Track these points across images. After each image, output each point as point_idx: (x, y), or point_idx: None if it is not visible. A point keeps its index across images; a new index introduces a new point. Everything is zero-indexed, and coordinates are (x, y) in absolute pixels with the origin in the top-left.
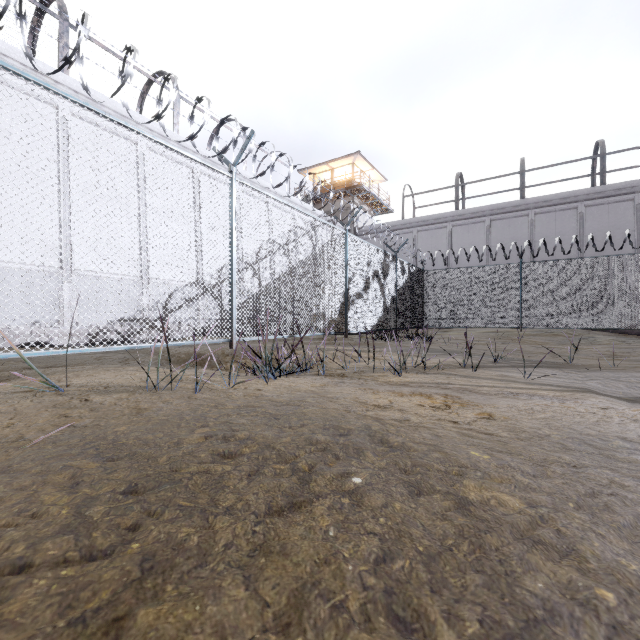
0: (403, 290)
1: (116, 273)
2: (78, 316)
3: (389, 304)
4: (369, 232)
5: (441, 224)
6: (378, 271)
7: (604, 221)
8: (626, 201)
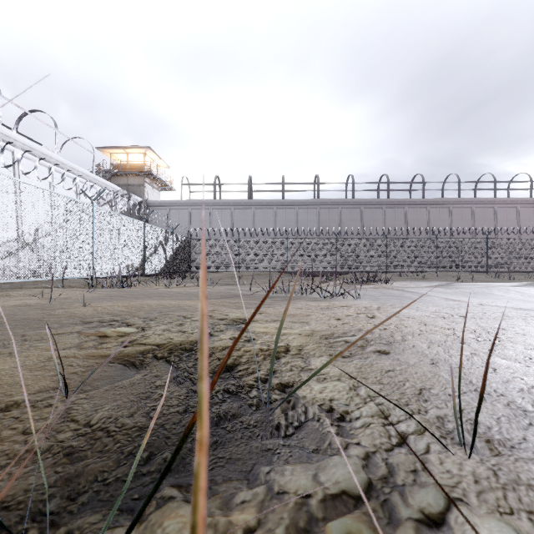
0: (178, 251)
1: None
2: None
3: (169, 259)
4: (157, 205)
5: (206, 206)
6: (162, 241)
7: (284, 217)
8: (292, 209)
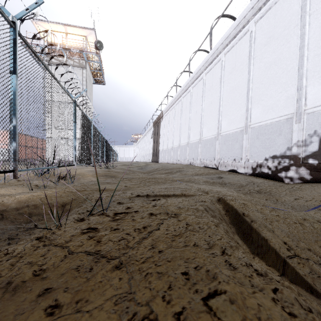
0: None
1: (274, 117)
2: (249, 155)
3: None
4: None
5: None
6: None
7: None
8: None
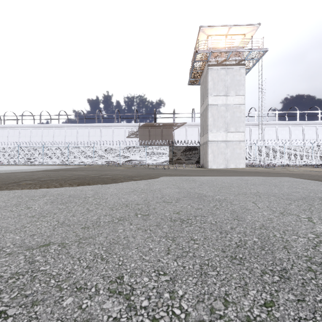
0: None
1: None
2: None
3: None
4: None
5: None
6: None
7: None
8: None
